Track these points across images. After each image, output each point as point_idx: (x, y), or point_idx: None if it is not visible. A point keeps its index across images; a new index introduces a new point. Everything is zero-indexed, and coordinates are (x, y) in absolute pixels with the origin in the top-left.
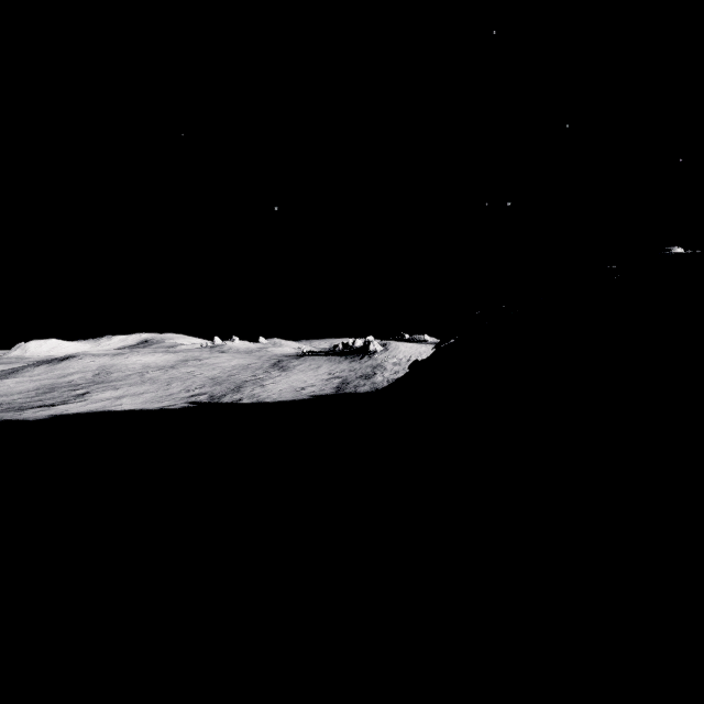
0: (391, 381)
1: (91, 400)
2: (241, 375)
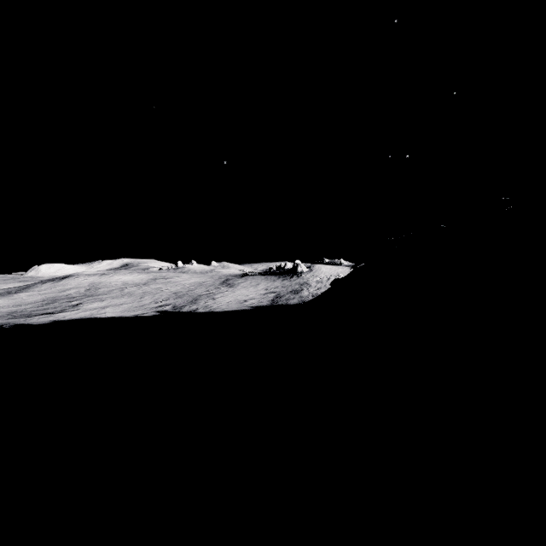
0: (314, 295)
1: (83, 309)
2: (197, 290)
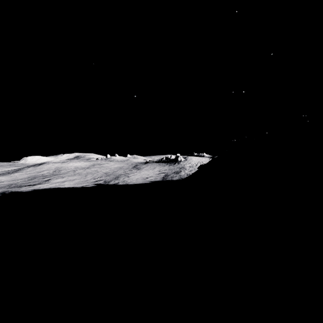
0: (188, 174)
1: (51, 183)
2: (118, 172)
